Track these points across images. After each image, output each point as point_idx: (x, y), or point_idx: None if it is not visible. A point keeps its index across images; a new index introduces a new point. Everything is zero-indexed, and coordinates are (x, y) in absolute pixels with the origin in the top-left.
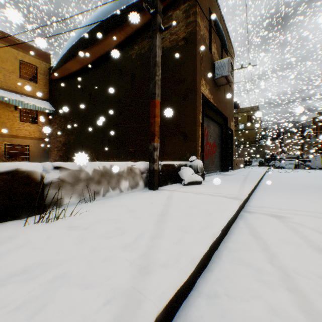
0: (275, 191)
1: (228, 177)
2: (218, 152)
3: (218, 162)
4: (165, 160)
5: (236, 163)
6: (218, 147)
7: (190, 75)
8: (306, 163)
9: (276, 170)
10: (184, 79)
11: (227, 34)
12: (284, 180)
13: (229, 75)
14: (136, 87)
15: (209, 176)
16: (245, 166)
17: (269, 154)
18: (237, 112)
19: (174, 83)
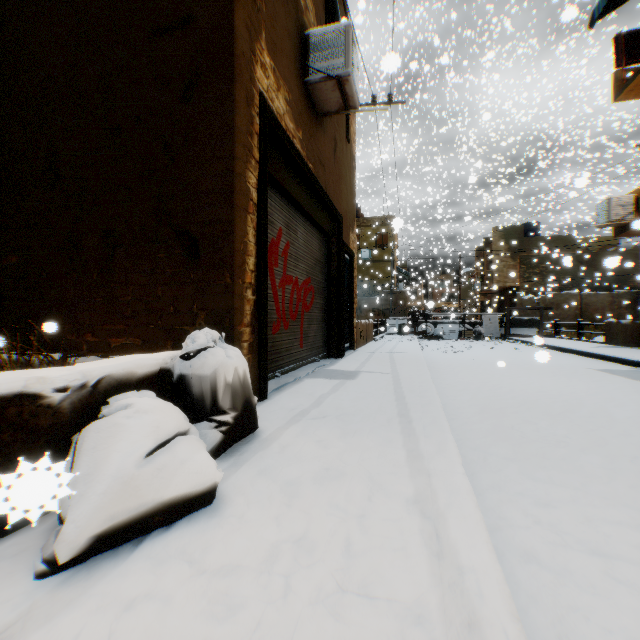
0: (534, 480)
1: (348, 391)
2: (318, 307)
3: (318, 335)
4: (115, 340)
5: (360, 332)
6: (320, 294)
7: (209, 2)
8: (477, 328)
9: (433, 343)
10: (189, 19)
11: (342, 2)
12: (482, 386)
13: (349, 77)
14: (5, 44)
15: (286, 392)
16: (375, 337)
17: (417, 310)
18: (359, 226)
19: (151, 33)
